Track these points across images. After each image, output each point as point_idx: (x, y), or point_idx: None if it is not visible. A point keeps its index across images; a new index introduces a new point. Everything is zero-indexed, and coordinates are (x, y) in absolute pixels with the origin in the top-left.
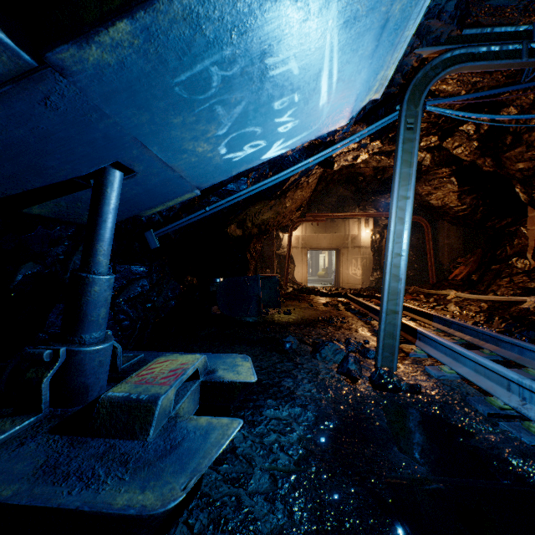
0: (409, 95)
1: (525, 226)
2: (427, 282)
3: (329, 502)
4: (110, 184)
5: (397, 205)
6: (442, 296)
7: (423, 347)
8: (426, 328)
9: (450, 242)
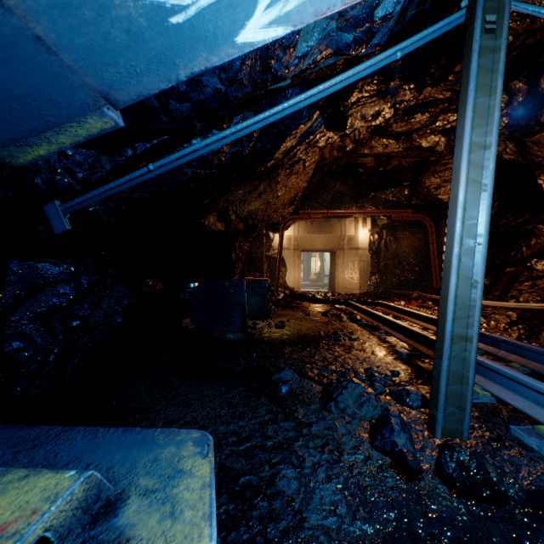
0: None
1: None
2: (430, 286)
3: None
4: None
5: (469, 158)
6: None
7: (486, 385)
8: None
9: None
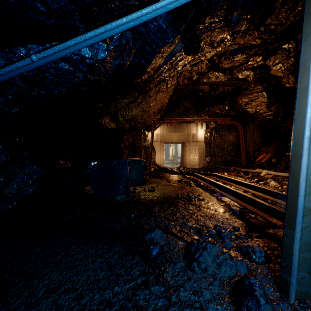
0: None
1: None
2: (240, 163)
3: None
4: None
5: None
6: (256, 173)
7: None
8: (272, 204)
9: (254, 138)
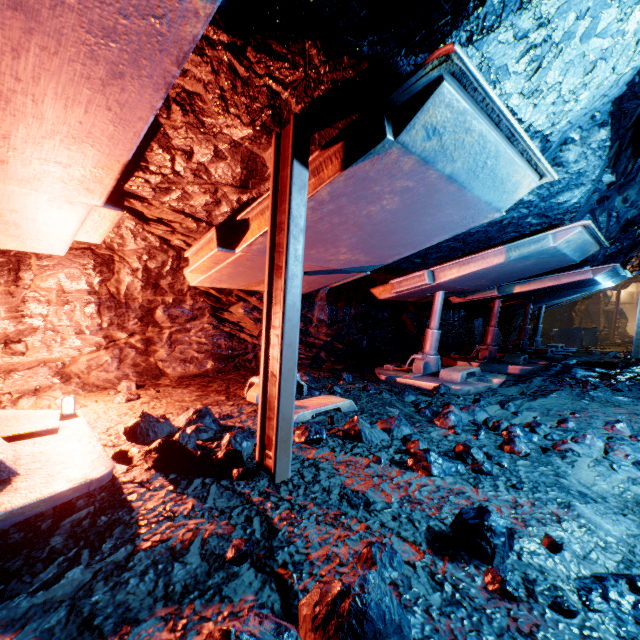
0: None
1: None
2: None
3: (593, 360)
4: (543, 308)
5: (639, 303)
6: None
7: None
8: None
9: None
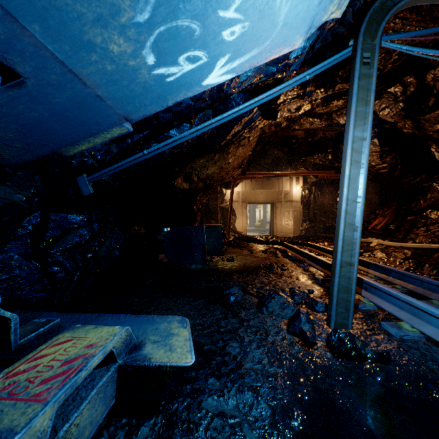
0: (365, 26)
1: (437, 182)
2: None
3: None
4: None
5: (352, 147)
6: (365, 243)
7: (371, 298)
8: (363, 274)
9: (369, 197)
